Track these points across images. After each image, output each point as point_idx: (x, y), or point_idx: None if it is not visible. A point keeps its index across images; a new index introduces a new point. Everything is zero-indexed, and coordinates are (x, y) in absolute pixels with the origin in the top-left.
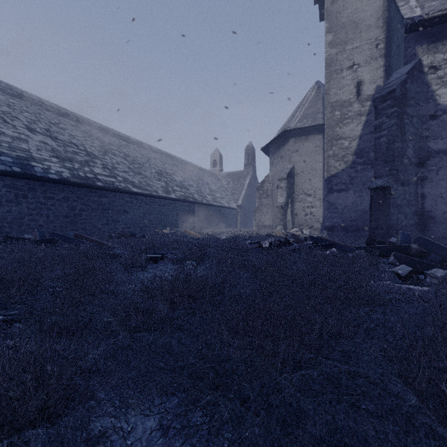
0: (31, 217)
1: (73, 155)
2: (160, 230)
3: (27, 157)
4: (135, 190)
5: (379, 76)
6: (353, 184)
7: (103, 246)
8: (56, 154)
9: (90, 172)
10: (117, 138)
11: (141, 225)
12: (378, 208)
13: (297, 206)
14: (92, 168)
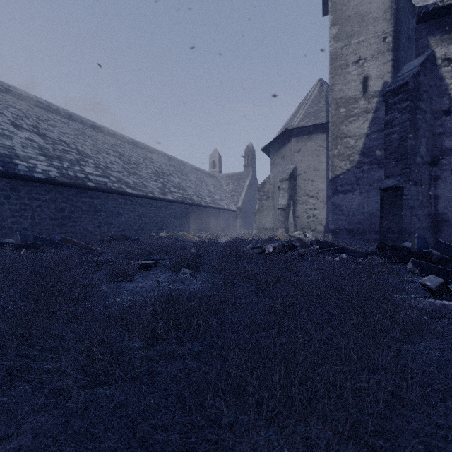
0: (14, 219)
1: (63, 153)
2: (157, 233)
3: (10, 154)
4: (130, 191)
5: (387, 71)
6: (359, 184)
7: (92, 251)
8: (43, 152)
9: (81, 171)
10: (112, 137)
11: (136, 228)
12: (389, 210)
13: (300, 208)
14: (83, 167)
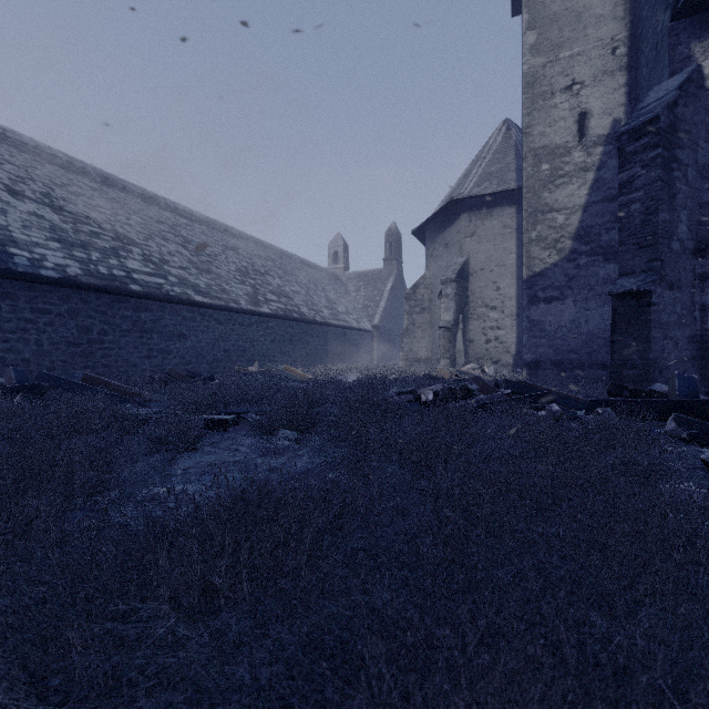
0: (8, 345)
1: (90, 238)
2: (244, 366)
3: (2, 239)
4: (200, 299)
5: (618, 103)
6: (573, 288)
7: (134, 398)
8: (58, 236)
9: (119, 267)
10: (173, 213)
11: (210, 358)
12: (627, 330)
13: (474, 326)
14: (124, 261)
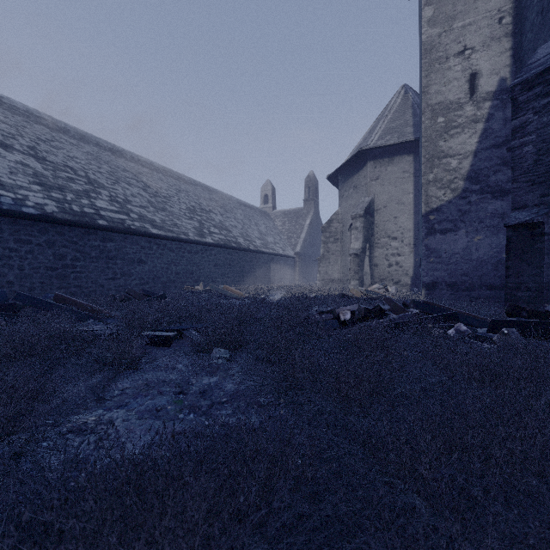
0: None
1: (67, 182)
2: (192, 286)
3: None
4: (155, 231)
5: (504, 64)
6: (465, 221)
7: (96, 314)
8: (39, 180)
9: (90, 205)
10: (136, 164)
11: (164, 279)
12: (520, 256)
13: (378, 253)
14: (93, 201)
